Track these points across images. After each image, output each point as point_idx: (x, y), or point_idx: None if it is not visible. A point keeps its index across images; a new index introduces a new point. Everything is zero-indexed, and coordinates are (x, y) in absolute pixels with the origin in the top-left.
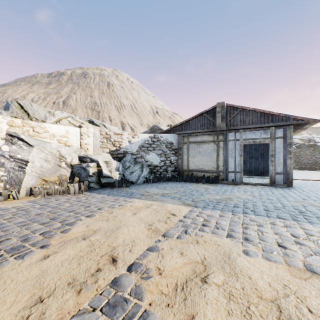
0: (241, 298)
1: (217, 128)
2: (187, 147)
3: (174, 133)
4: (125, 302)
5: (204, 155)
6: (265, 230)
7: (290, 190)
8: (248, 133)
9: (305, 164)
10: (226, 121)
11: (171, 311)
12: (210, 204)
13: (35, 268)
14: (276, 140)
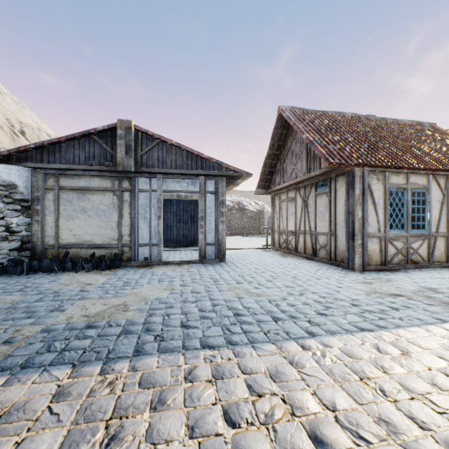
0: None
1: (118, 165)
2: (55, 198)
3: (20, 165)
4: None
5: (93, 216)
6: (168, 427)
7: (222, 268)
8: (171, 181)
9: (235, 229)
10: (136, 156)
11: None
12: (57, 343)
13: None
14: (207, 196)
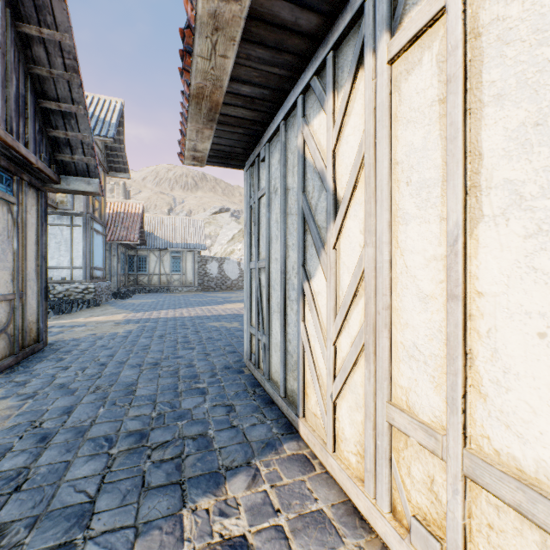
0: None
1: None
2: None
3: None
4: None
5: None
6: None
7: None
8: None
9: None
10: None
11: None
12: None
13: None
14: None
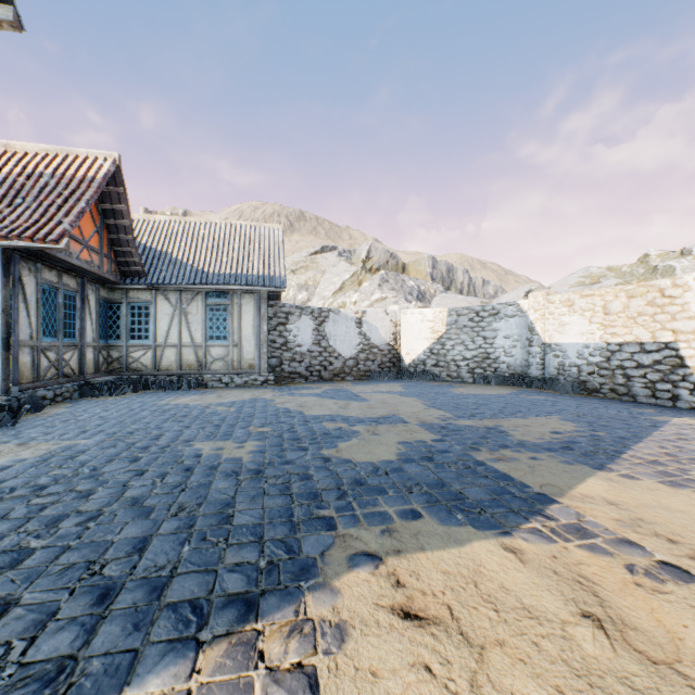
0: (516, 619)
1: None
2: None
3: None
4: (579, 536)
5: None
6: None
7: None
8: None
9: None
10: None
11: (542, 553)
12: None
13: (691, 508)
14: None
